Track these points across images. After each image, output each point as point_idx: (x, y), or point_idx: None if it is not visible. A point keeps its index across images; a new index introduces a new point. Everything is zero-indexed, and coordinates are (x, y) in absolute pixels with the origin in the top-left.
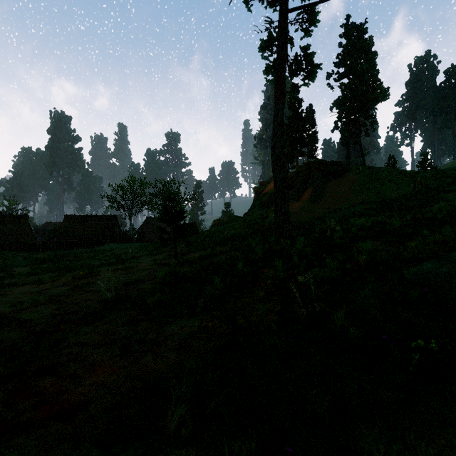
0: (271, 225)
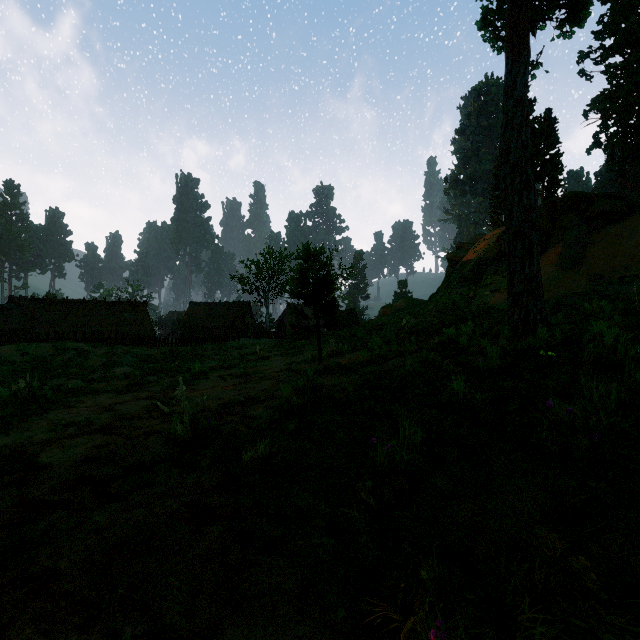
0: (484, 309)
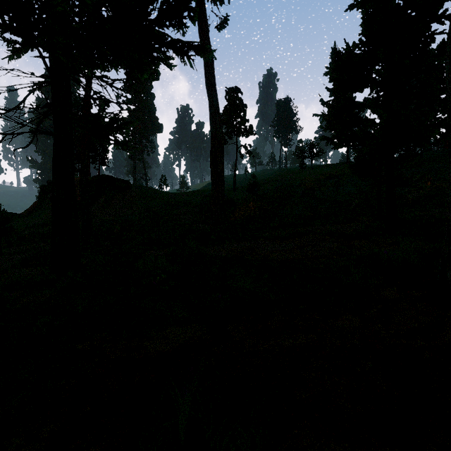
0: None
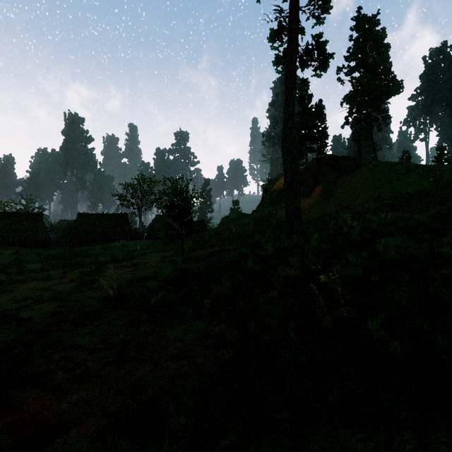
0: (280, 222)
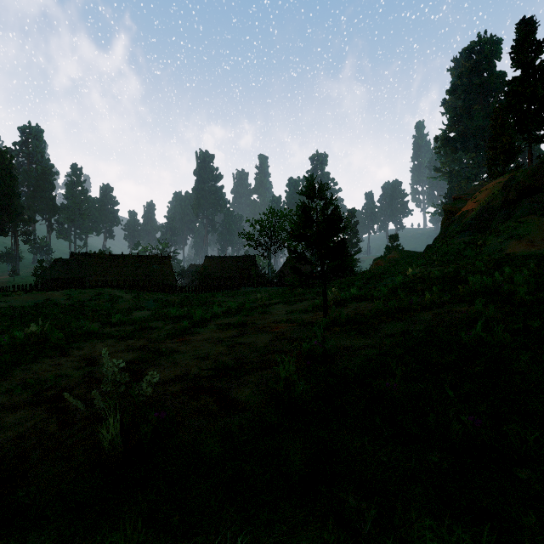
0: (505, 256)
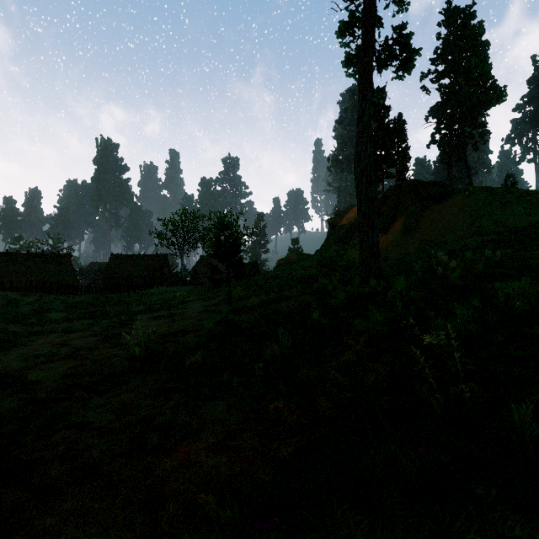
0: (351, 263)
